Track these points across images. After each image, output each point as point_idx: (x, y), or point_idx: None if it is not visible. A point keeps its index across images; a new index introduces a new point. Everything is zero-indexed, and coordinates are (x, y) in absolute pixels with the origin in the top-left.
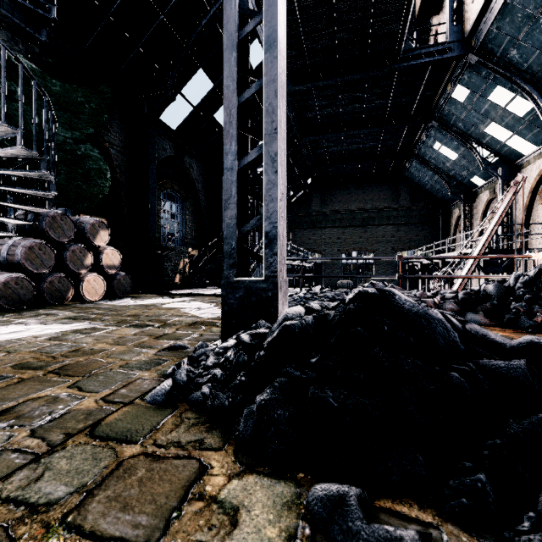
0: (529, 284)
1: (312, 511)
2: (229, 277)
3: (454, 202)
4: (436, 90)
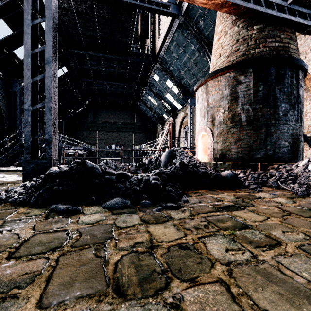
0: (156, 159)
1: (51, 208)
2: (26, 158)
3: (158, 124)
4: (147, 73)
